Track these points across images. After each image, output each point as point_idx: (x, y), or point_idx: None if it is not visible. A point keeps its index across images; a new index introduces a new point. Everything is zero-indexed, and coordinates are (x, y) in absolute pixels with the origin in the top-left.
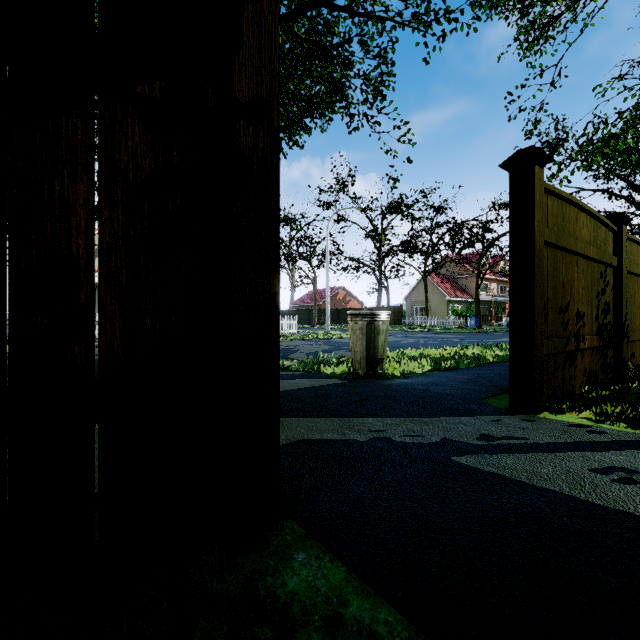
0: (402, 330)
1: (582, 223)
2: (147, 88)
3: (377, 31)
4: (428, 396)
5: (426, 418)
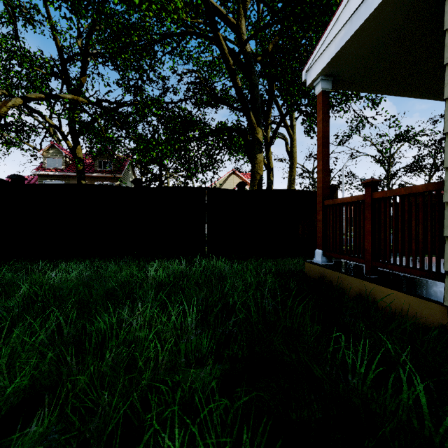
0: None
1: None
2: None
3: None
4: None
5: None
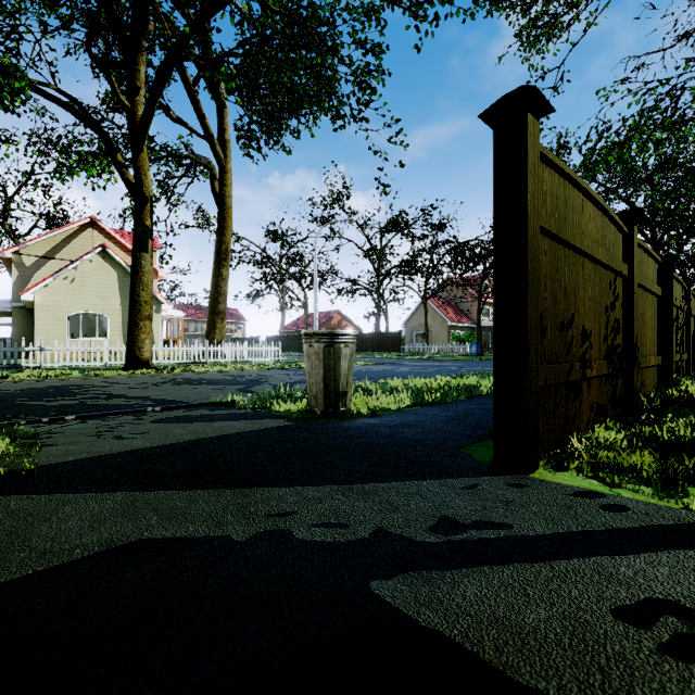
0: (400, 358)
1: (589, 215)
2: None
3: (363, 11)
4: (391, 444)
5: (370, 484)
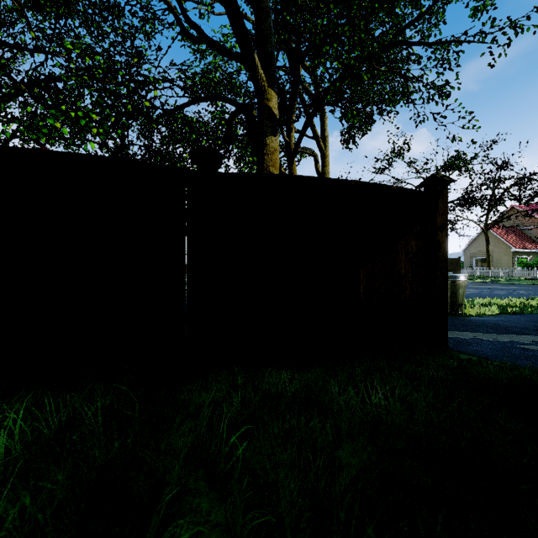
0: None
1: None
2: (416, 230)
3: (443, 48)
4: (499, 326)
5: (499, 334)
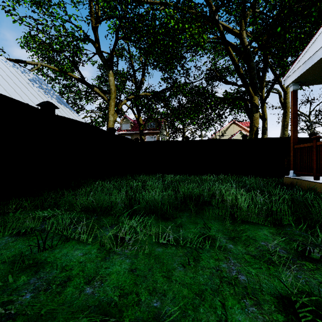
0: None
1: None
2: None
3: None
4: None
5: None
